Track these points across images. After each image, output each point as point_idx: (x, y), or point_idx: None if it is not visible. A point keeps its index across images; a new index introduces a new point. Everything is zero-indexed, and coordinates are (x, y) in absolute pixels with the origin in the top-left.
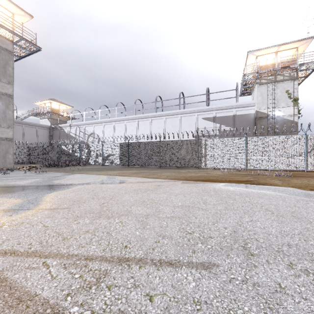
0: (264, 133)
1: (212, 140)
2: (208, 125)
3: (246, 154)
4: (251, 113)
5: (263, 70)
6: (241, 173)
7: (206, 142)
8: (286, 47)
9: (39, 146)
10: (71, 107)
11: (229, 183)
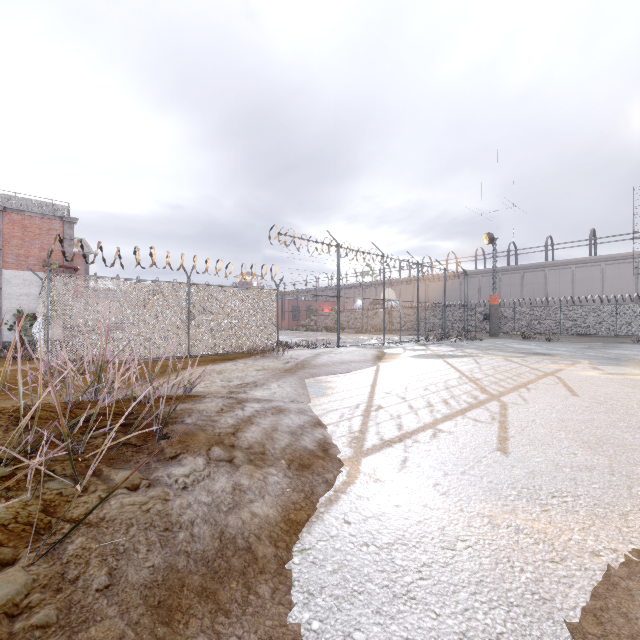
0: None
1: None
2: None
3: None
4: None
5: None
6: None
7: None
8: None
9: None
10: None
11: None
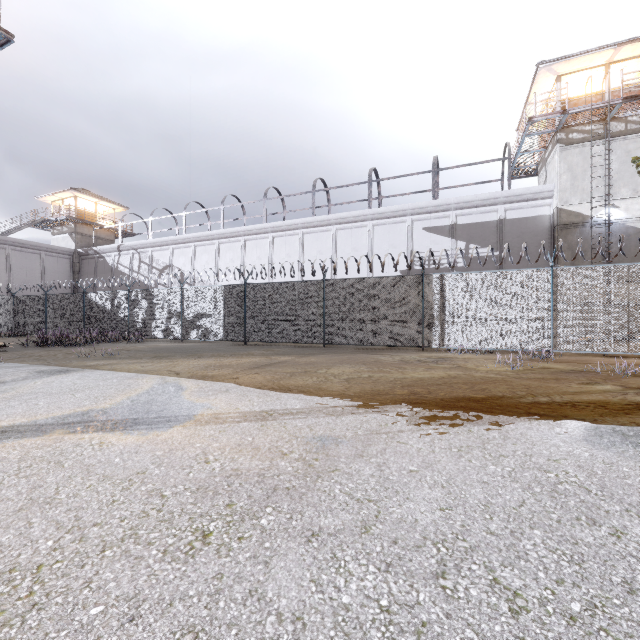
0: (576, 263)
1: (459, 277)
2: (437, 246)
3: (554, 312)
4: (543, 214)
5: (579, 106)
6: (560, 369)
7: (445, 282)
8: (634, 51)
9: (38, 296)
10: (124, 209)
11: (591, 419)
